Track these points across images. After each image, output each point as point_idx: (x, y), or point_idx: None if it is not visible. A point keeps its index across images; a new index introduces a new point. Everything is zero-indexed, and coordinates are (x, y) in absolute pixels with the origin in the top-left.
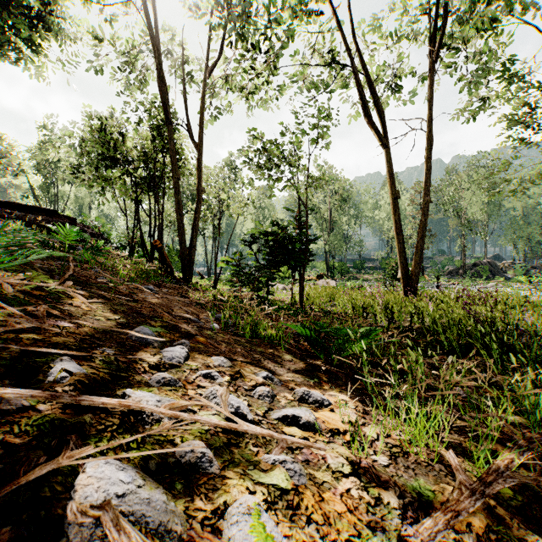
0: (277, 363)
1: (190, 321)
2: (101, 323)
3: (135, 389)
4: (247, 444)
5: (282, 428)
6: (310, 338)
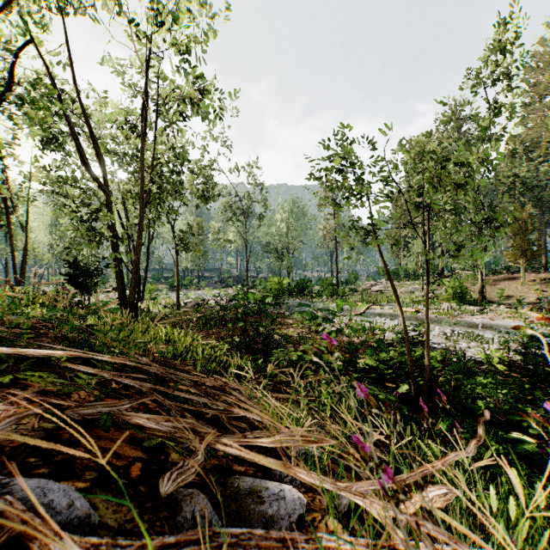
0: None
1: None
2: None
3: None
4: None
5: None
6: None
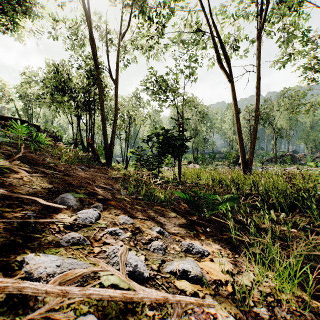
0: (166, 219)
1: (106, 189)
2: (35, 190)
3: (37, 254)
4: (143, 306)
5: (174, 282)
6: (189, 201)
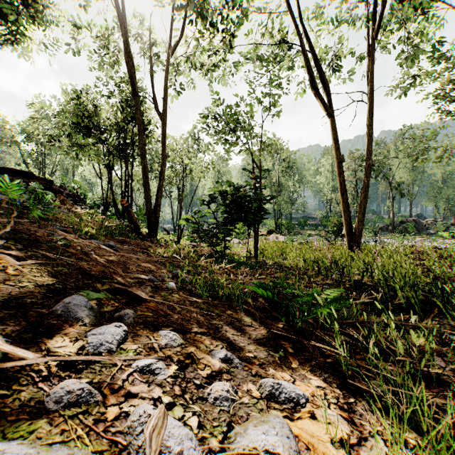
0: (236, 330)
1: (144, 280)
2: (23, 291)
3: None
4: None
5: None
6: (271, 300)
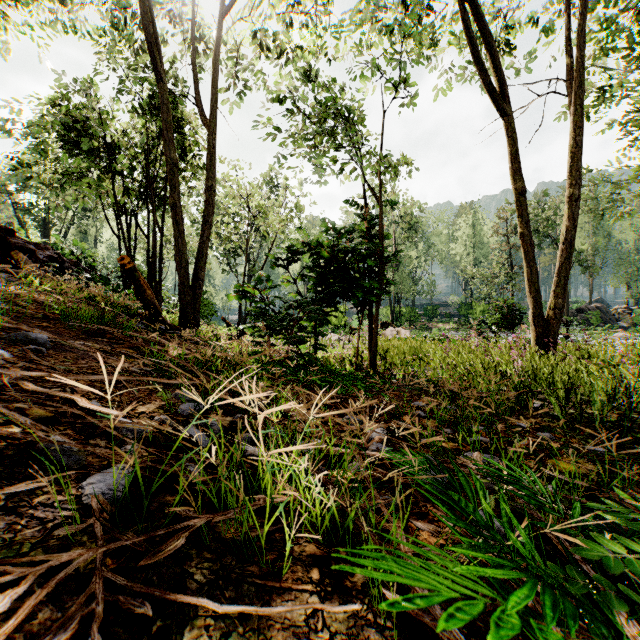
0: None
1: None
2: None
3: None
4: None
5: None
6: None
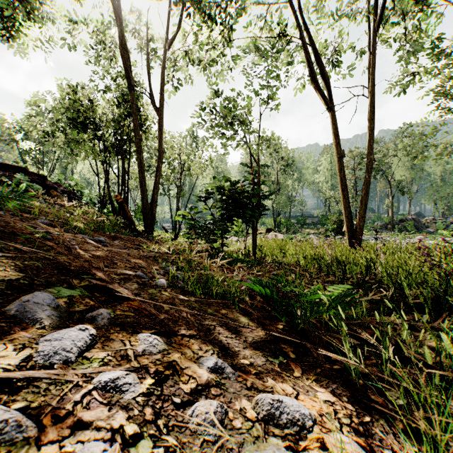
0: (230, 332)
1: (132, 276)
2: None
3: None
4: None
5: None
6: (270, 298)
